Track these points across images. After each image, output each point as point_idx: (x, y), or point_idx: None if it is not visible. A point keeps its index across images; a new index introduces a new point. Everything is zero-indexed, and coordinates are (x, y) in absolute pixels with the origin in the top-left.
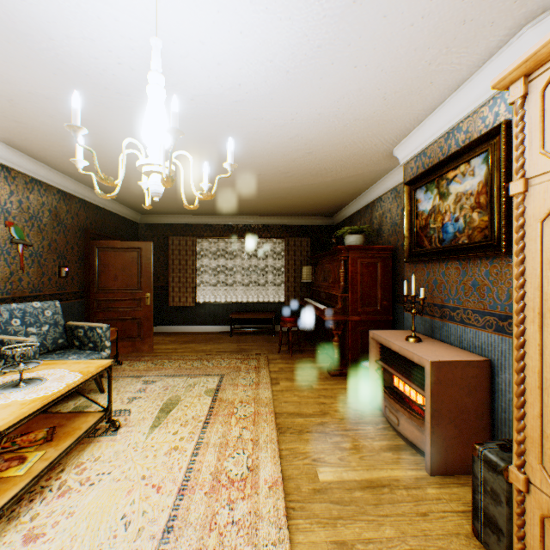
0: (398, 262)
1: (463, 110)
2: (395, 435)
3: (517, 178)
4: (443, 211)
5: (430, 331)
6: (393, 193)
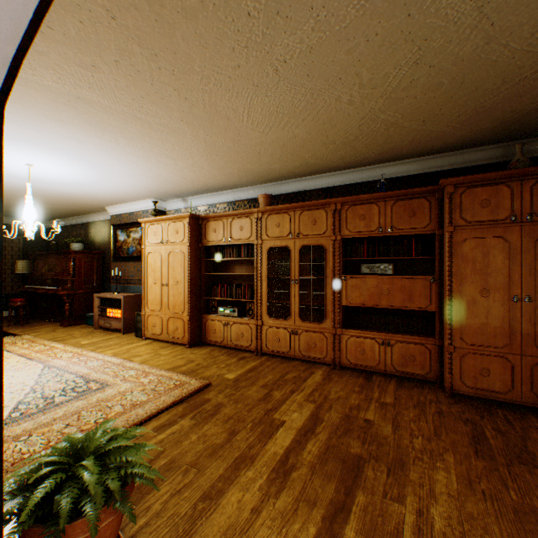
0: (107, 260)
1: (136, 209)
2: (110, 332)
3: (144, 245)
4: (129, 242)
5: (124, 290)
6: (104, 223)
